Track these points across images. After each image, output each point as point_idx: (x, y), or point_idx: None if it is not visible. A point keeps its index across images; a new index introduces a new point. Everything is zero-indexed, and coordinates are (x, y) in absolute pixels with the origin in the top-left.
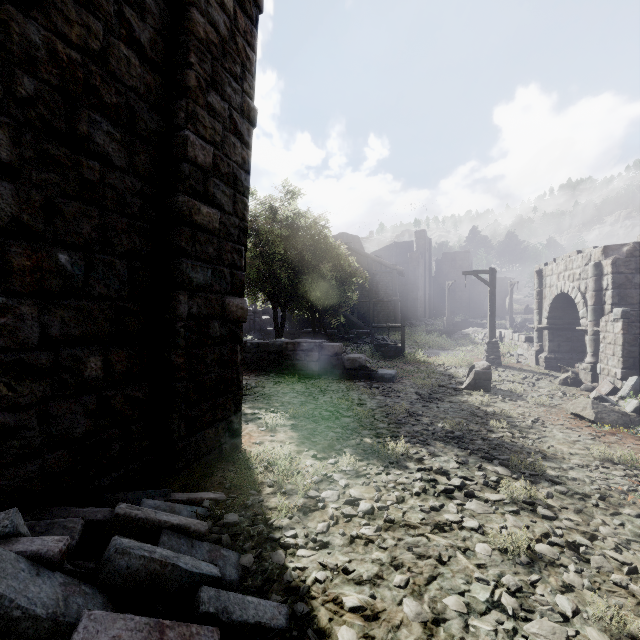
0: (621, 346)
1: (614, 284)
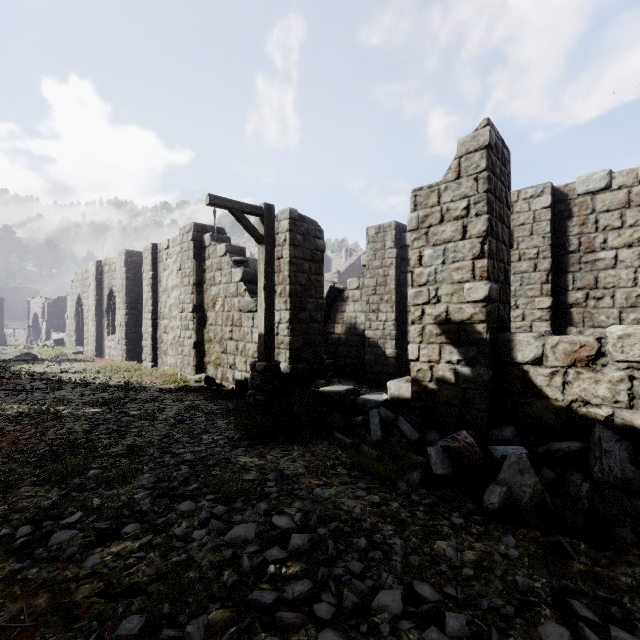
0: (46, 332)
1: (48, 311)
